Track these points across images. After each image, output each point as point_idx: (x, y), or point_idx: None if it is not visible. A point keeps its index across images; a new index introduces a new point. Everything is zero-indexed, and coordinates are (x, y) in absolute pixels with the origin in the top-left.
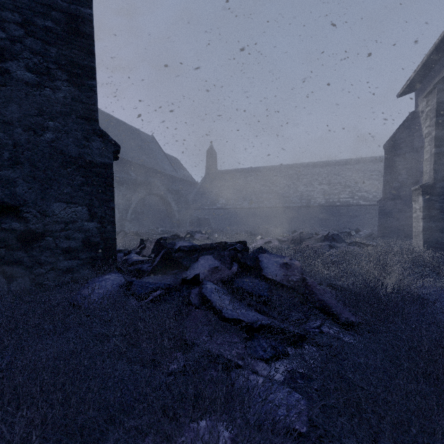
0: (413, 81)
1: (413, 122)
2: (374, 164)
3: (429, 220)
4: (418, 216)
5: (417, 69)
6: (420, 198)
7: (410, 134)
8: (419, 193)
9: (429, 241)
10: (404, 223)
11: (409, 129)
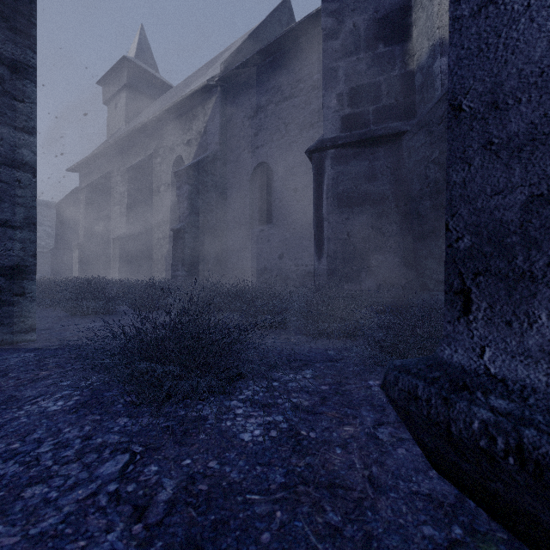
0: (77, 167)
1: (78, 195)
2: (47, 209)
3: (82, 264)
4: (76, 261)
5: (79, 163)
6: (77, 251)
7: (76, 203)
8: (77, 247)
9: (82, 276)
10: (72, 267)
11: (75, 199)
